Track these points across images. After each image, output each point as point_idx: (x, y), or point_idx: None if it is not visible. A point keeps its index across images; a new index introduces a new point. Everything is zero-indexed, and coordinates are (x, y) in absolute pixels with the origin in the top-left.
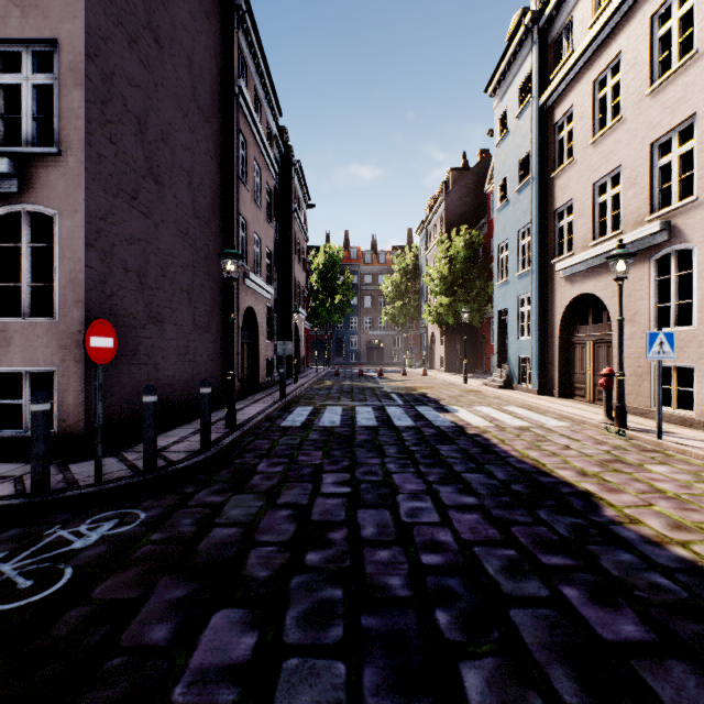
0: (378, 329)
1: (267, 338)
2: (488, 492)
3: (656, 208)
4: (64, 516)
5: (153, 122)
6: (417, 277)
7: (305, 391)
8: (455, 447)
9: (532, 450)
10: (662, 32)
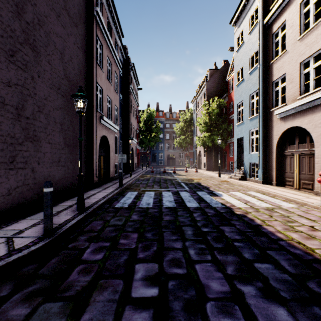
0: (173, 149)
1: (115, 153)
2: (293, 296)
3: None
4: None
5: (30, 10)
6: (191, 124)
7: (135, 181)
8: (234, 228)
9: (291, 231)
10: None
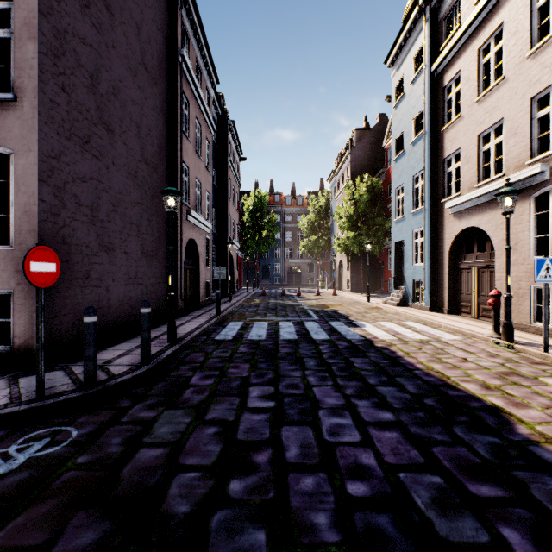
0: (297, 258)
1: (207, 264)
2: (403, 406)
3: (535, 153)
4: None
5: (104, 78)
6: (328, 216)
7: (237, 308)
8: (367, 359)
9: (435, 362)
10: (541, 2)
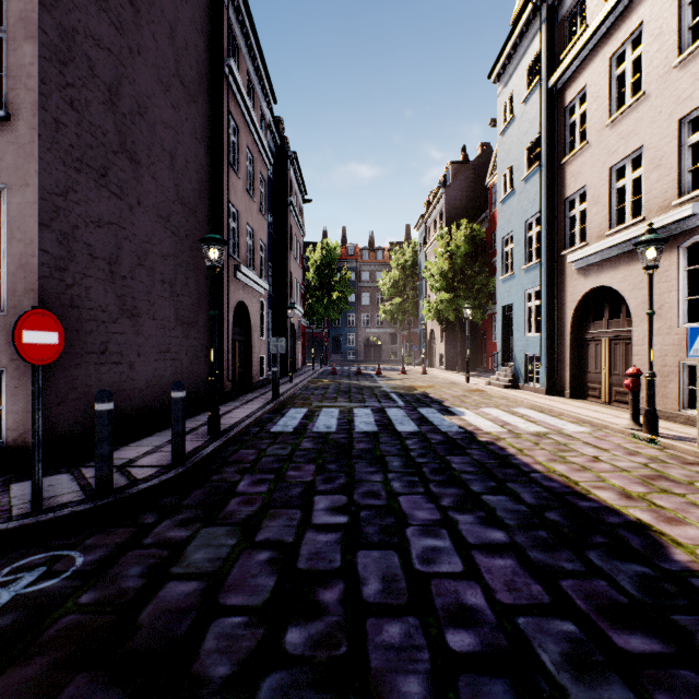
0: (376, 326)
1: (261, 335)
2: (519, 523)
3: (685, 191)
4: None
5: (127, 92)
6: (415, 274)
7: (300, 390)
8: (468, 458)
9: (558, 463)
10: None
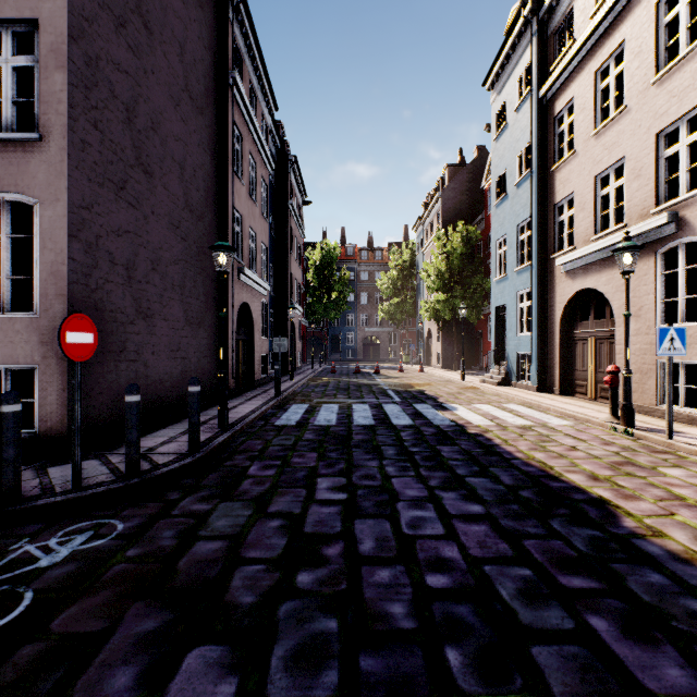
0: (375, 326)
1: (263, 334)
2: (495, 499)
3: (662, 200)
4: (34, 527)
5: (142, 110)
6: (413, 274)
7: (301, 387)
8: (457, 447)
9: (538, 451)
10: (669, 18)
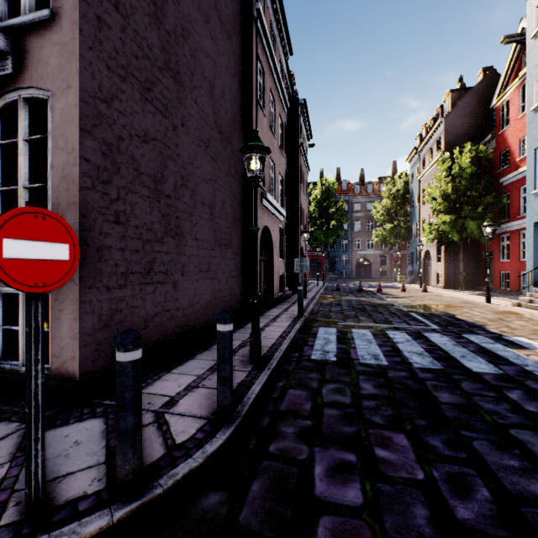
0: (366, 249)
1: (280, 256)
2: None
3: None
4: None
5: (171, 12)
6: (406, 201)
7: (316, 306)
8: None
9: None
10: None
